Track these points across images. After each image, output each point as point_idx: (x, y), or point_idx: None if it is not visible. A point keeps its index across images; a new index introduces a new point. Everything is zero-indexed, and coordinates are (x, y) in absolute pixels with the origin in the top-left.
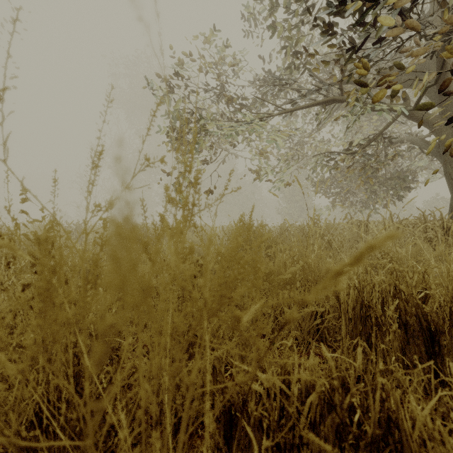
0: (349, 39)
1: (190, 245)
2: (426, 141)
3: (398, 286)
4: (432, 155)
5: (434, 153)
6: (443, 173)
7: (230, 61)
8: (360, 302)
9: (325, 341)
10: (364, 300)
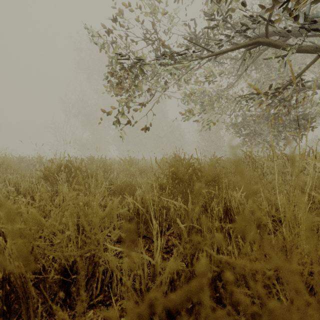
0: None
1: None
2: None
3: None
4: None
5: None
6: None
7: (163, 10)
8: None
9: None
10: None
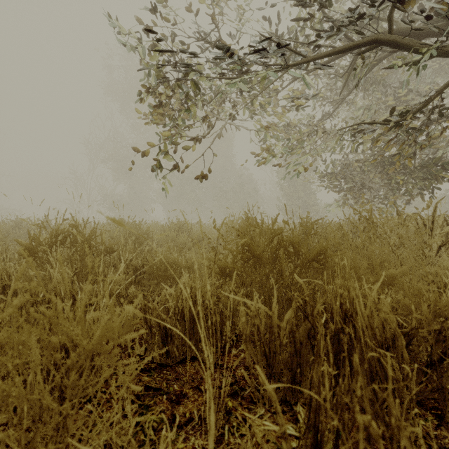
0: None
1: None
2: None
3: None
4: None
5: None
6: None
7: None
8: None
9: None
10: None
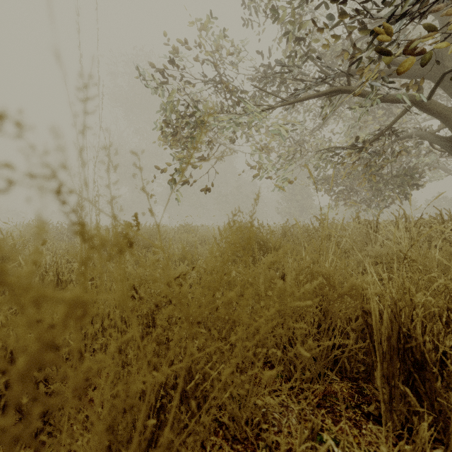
0: (359, 20)
1: (66, 301)
2: (437, 136)
3: (451, 310)
4: (443, 151)
5: (447, 148)
6: (448, 172)
7: (228, 49)
8: (397, 330)
9: (344, 373)
10: (401, 326)
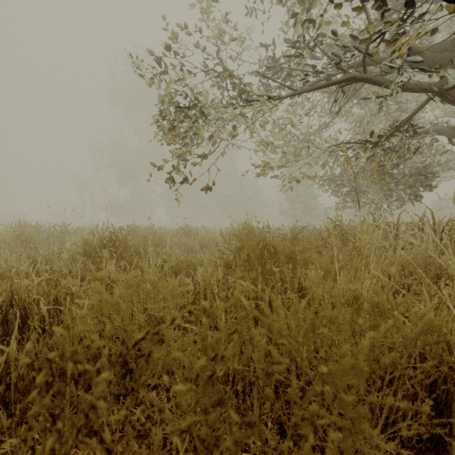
0: None
1: None
2: None
3: None
4: None
5: None
6: None
7: (231, 34)
8: None
9: (400, 440)
10: None
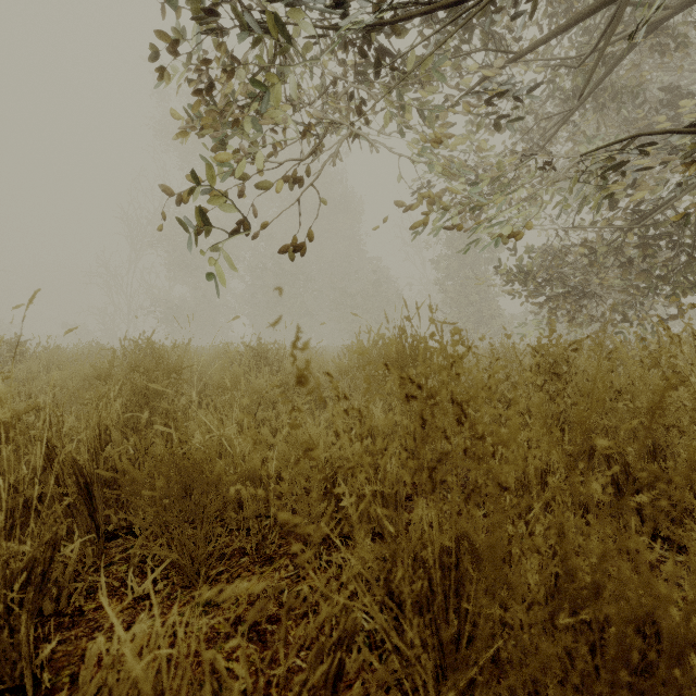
0: None
1: None
2: None
3: None
4: None
5: None
6: None
7: None
8: None
9: None
10: None
